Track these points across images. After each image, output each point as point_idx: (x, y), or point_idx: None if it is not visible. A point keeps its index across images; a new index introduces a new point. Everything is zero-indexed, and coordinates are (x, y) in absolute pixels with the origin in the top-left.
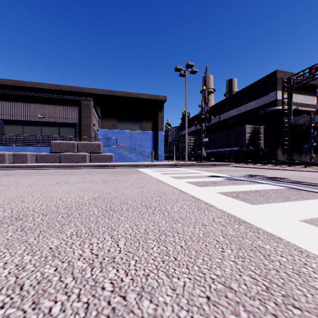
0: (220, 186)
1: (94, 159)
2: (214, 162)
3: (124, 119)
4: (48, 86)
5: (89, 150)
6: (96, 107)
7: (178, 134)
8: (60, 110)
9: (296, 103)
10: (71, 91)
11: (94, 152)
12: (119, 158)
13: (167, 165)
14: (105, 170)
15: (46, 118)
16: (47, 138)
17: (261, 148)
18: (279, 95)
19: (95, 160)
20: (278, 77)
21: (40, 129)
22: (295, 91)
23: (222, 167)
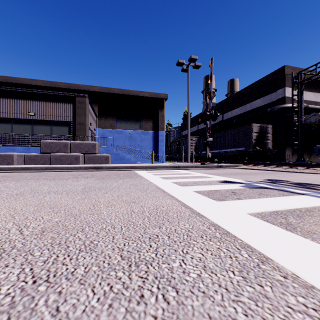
0: (246, 200)
1: (88, 160)
2: (219, 163)
3: (123, 118)
4: (42, 82)
5: (83, 151)
6: (93, 105)
7: (179, 135)
8: (52, 107)
9: (306, 101)
10: (66, 88)
11: (89, 153)
12: (116, 159)
13: (169, 167)
14: (98, 173)
15: (38, 116)
16: (38, 138)
17: (268, 149)
18: (287, 92)
19: (89, 162)
20: (286, 72)
21: (31, 128)
22: (304, 88)
23: (229, 169)
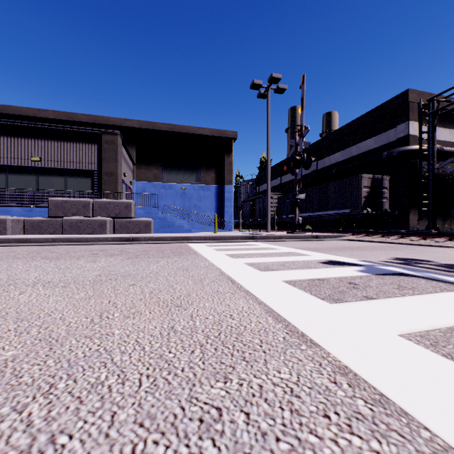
0: (381, 300)
1: (120, 227)
2: (313, 232)
3: (172, 166)
4: (54, 114)
5: (113, 214)
6: (129, 148)
7: (253, 191)
8: (67, 149)
9: (438, 141)
10: (90, 123)
11: (121, 217)
12: (162, 226)
13: (239, 238)
14: (131, 247)
15: (45, 162)
16: (46, 195)
17: (385, 211)
18: (412, 128)
19: (122, 230)
20: (411, 100)
21: (36, 179)
22: (436, 122)
23: (329, 240)
